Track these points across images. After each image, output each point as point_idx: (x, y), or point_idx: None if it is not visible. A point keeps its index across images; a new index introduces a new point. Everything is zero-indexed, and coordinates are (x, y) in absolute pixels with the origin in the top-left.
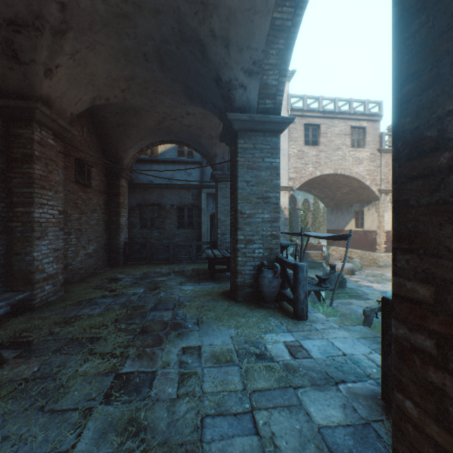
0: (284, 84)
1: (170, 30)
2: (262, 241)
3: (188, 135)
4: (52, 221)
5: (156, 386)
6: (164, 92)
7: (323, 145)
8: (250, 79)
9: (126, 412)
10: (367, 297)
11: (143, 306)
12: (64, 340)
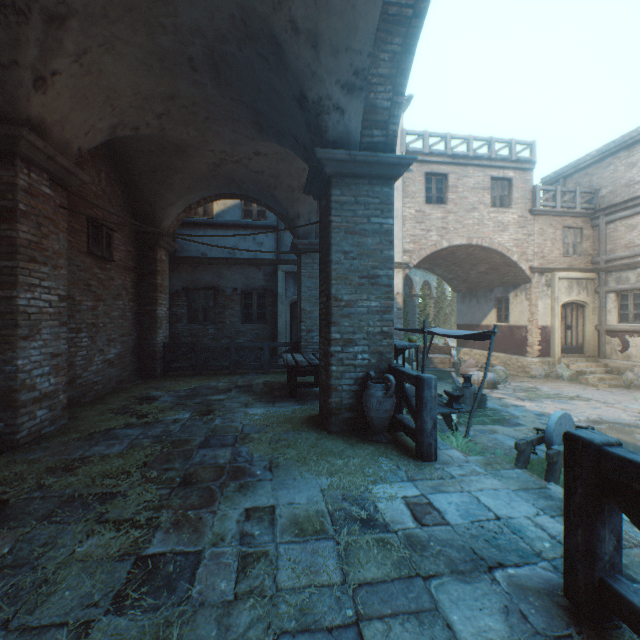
0: (400, 107)
1: (229, 20)
2: (367, 341)
3: (258, 186)
4: (47, 311)
5: (201, 578)
6: (221, 119)
7: (452, 203)
8: (350, 98)
9: (148, 629)
10: (517, 422)
11: (187, 441)
12: (58, 498)
